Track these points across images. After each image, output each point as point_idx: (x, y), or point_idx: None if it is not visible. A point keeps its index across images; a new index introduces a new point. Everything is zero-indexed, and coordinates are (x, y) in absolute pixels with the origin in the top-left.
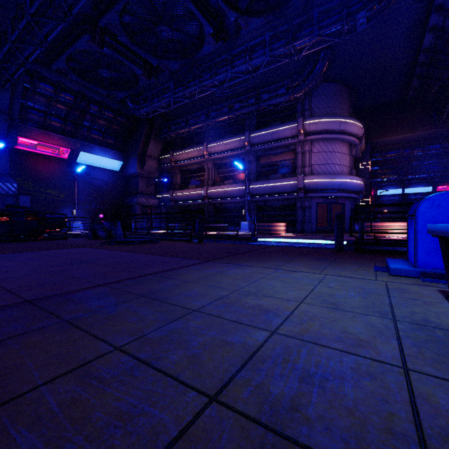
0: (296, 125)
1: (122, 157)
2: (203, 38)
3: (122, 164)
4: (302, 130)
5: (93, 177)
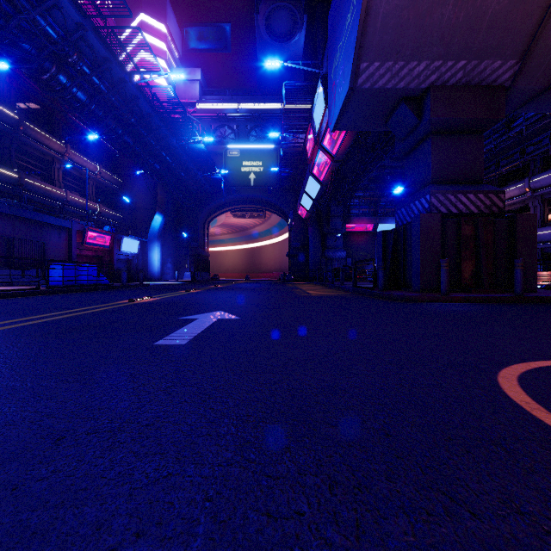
0: None
1: None
2: None
3: None
4: None
5: None
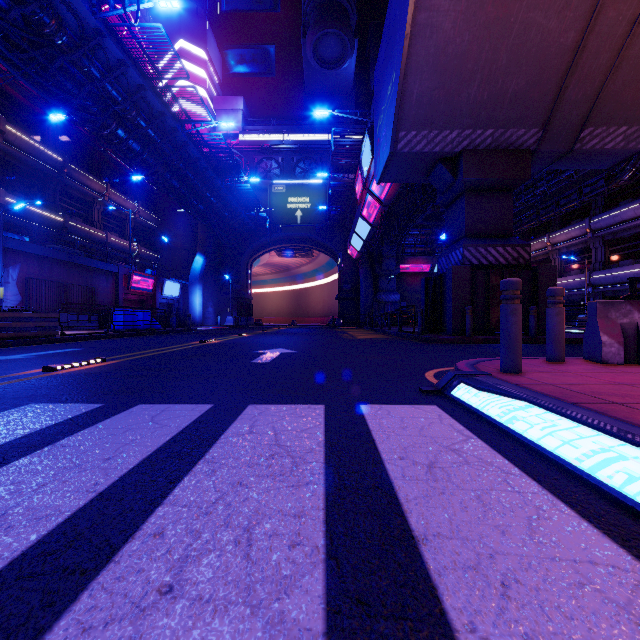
0: (639, 204)
1: None
2: None
3: None
4: None
5: None
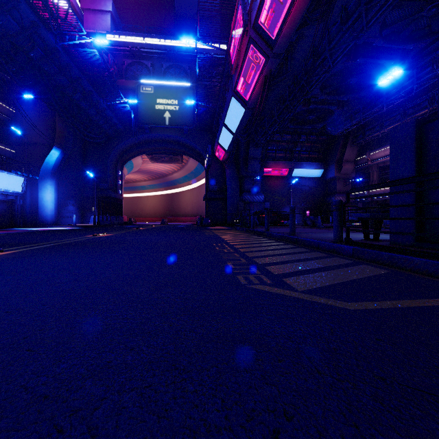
0: None
1: (322, 166)
2: (386, 67)
3: (323, 171)
4: None
5: (302, 185)
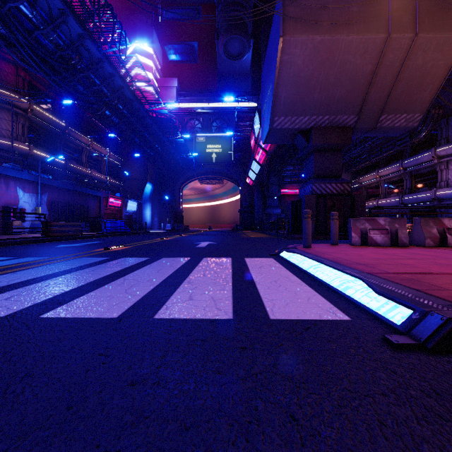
0: (431, 153)
1: None
2: None
3: None
4: (434, 156)
5: None
